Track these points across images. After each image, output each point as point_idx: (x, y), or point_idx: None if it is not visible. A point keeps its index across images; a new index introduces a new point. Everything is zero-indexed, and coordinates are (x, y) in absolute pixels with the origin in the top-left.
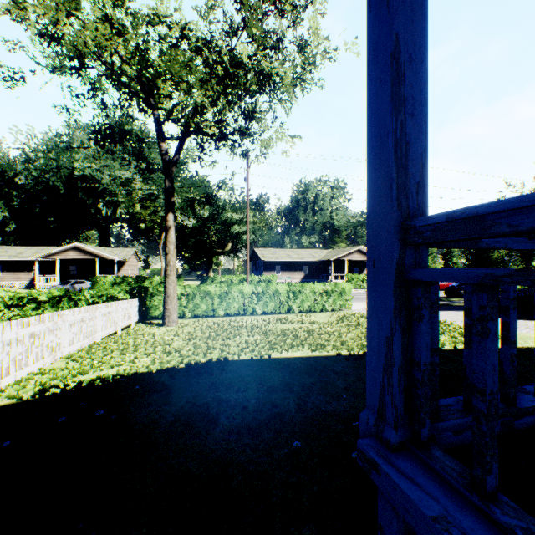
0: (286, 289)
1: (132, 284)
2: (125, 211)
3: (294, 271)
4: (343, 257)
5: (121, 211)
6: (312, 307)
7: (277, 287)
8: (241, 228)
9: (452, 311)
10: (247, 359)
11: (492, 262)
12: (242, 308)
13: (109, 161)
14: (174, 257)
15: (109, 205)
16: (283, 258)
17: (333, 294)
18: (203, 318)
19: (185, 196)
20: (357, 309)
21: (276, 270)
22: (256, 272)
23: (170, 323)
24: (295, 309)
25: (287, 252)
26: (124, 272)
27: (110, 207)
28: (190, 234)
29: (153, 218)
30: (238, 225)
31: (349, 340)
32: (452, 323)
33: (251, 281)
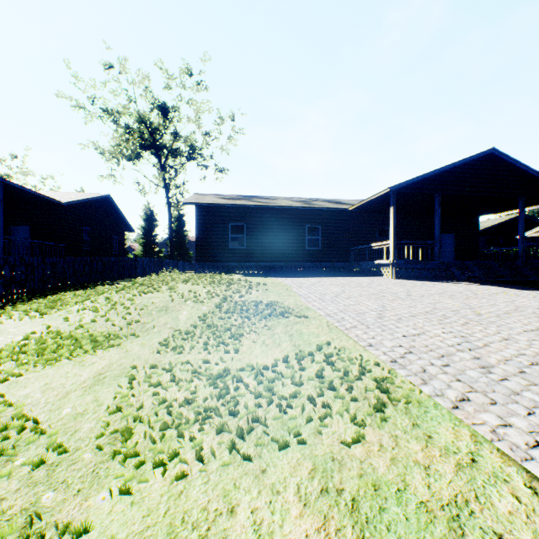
0: None
1: None
2: None
3: None
4: None
5: None
6: None
7: None
8: None
9: None
10: None
11: None
12: None
13: None
14: None
15: None
16: None
17: None
18: None
19: None
20: None
21: None
22: None
23: None
24: None
25: None
26: None
27: None
28: None
29: None
30: None
31: None
32: None
33: None
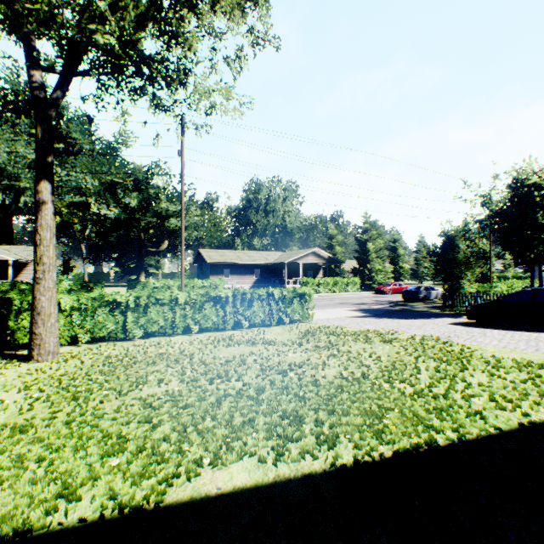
0: (233, 297)
1: (27, 292)
2: (33, 199)
3: (245, 275)
4: (297, 260)
5: (27, 199)
6: (266, 319)
7: (220, 295)
8: (179, 222)
9: (425, 319)
10: (85, 523)
11: (457, 264)
12: (170, 324)
13: (7, 135)
14: (51, 250)
15: (9, 191)
16: (233, 260)
17: (292, 302)
18: (109, 342)
19: (106, 180)
20: (319, 319)
21: (225, 274)
22: (201, 277)
23: (43, 355)
24: (244, 323)
25: (237, 254)
26: (25, 276)
27: (10, 194)
28: (112, 228)
29: (72, 211)
30: (176, 218)
31: (336, 394)
32: (451, 341)
33: (193, 286)
